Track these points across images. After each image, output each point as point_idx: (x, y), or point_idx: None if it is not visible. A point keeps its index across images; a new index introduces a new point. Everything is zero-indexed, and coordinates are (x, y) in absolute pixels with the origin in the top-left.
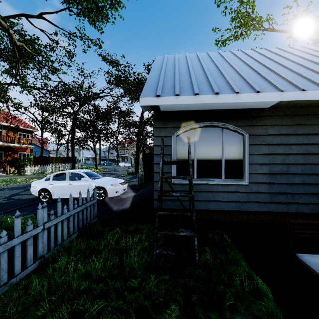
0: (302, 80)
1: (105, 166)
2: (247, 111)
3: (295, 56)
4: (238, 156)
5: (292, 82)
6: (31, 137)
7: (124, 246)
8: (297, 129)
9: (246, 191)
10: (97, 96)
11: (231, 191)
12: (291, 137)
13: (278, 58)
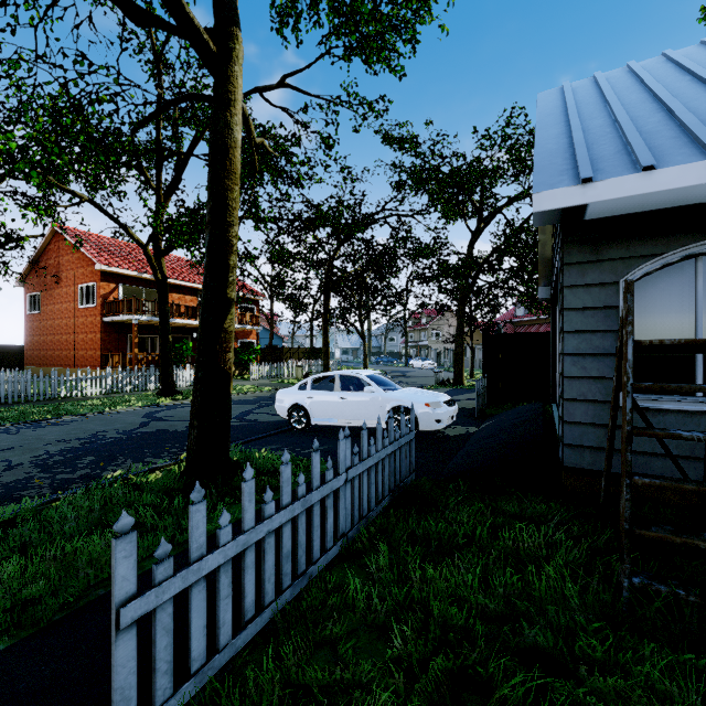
0: None
1: (380, 366)
2: None
3: None
4: None
5: None
6: (257, 312)
7: (511, 547)
8: None
9: None
10: (371, 221)
11: None
12: None
13: None
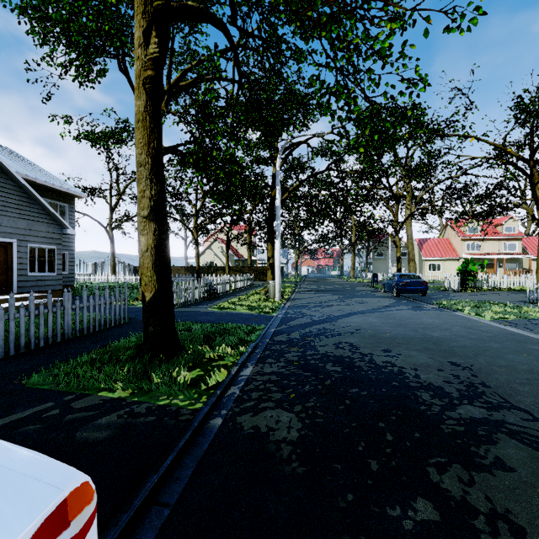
0: None
1: None
2: None
3: None
4: None
5: None
6: None
7: None
8: None
9: None
10: None
11: None
12: None
13: None
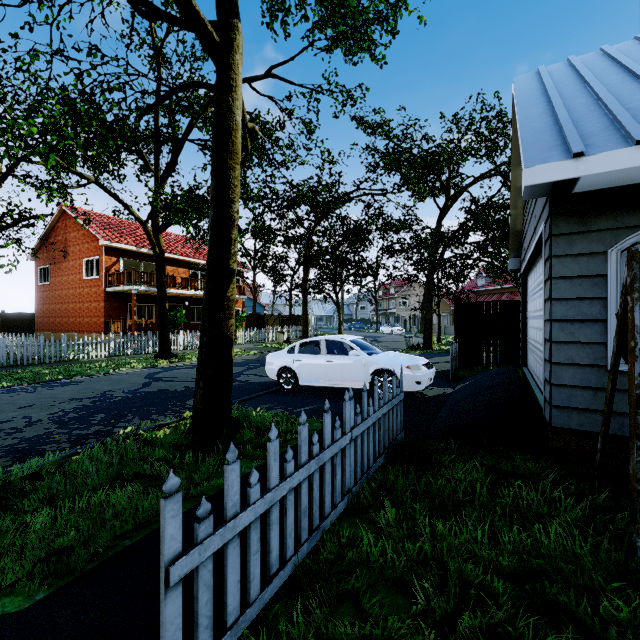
0: None
1: (353, 332)
2: None
3: None
4: None
5: None
6: (242, 283)
7: (510, 504)
8: None
9: None
10: (347, 199)
11: None
12: None
13: None
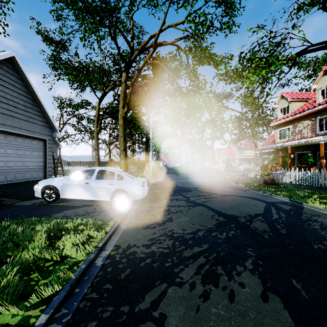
0: None
1: None
2: None
3: None
4: None
5: None
6: None
7: None
8: None
9: None
10: None
11: None
12: None
13: None
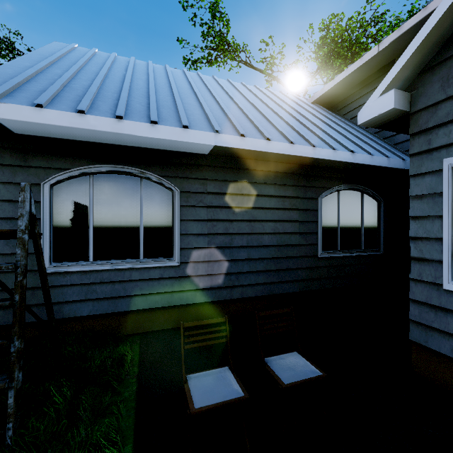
0: (248, 124)
1: None
2: (179, 156)
3: (256, 97)
4: (165, 222)
5: (234, 124)
6: None
7: None
8: (242, 187)
9: (177, 276)
10: None
11: (153, 277)
12: (235, 198)
13: (237, 94)
